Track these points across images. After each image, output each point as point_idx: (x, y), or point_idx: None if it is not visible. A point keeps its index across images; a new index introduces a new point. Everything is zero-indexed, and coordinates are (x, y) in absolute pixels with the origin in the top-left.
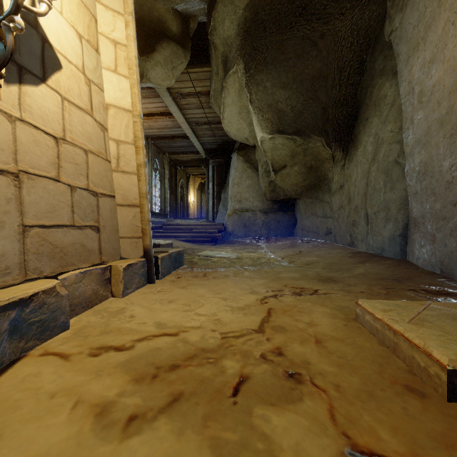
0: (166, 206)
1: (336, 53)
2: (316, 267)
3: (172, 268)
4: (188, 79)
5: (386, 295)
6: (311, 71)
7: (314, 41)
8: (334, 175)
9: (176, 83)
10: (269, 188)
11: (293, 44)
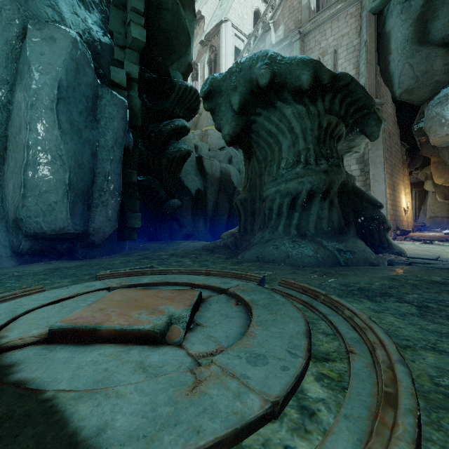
0: None
1: None
2: None
3: (414, 232)
4: None
5: None
6: None
7: None
8: None
9: None
10: None
11: None
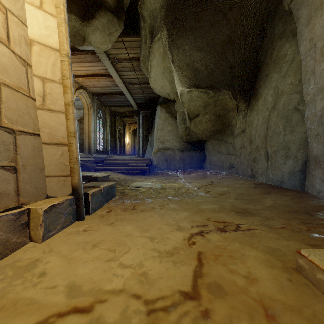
0: (107, 146)
1: (242, 22)
2: (230, 198)
3: (104, 201)
4: (122, 47)
5: (309, 232)
6: (221, 37)
7: (224, 12)
8: (237, 122)
9: (113, 49)
10: (185, 132)
11: (207, 15)
